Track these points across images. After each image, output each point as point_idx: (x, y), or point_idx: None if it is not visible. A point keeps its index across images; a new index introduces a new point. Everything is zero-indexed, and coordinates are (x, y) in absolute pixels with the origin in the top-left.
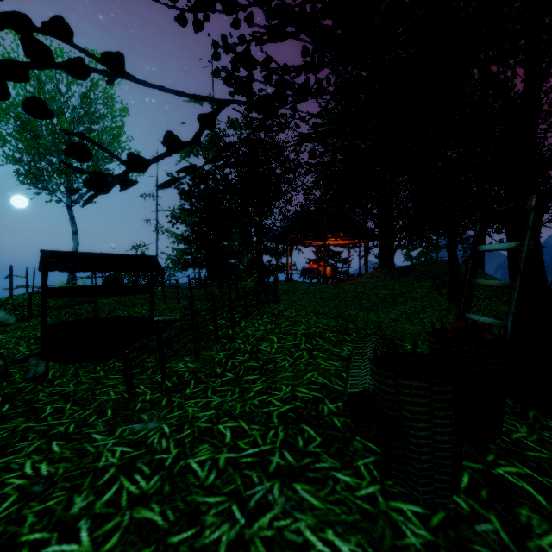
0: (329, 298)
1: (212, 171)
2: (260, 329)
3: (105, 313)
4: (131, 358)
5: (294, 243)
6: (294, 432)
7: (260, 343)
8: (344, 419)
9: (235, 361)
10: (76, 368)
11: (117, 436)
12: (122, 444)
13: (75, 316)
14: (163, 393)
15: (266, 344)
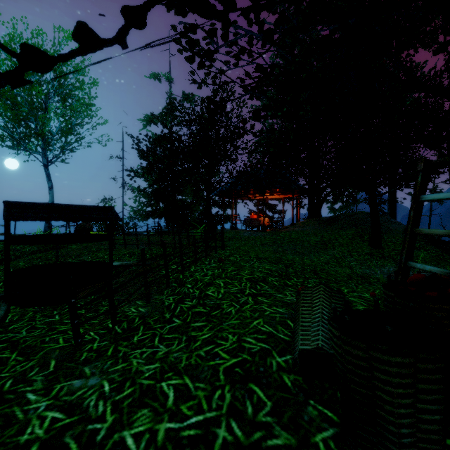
0: (268, 244)
1: (167, 134)
2: (208, 273)
3: (72, 258)
4: (79, 306)
5: (238, 198)
6: (242, 394)
7: (207, 288)
8: (294, 377)
9: (184, 307)
10: (34, 312)
11: (53, 397)
12: (54, 408)
13: (45, 260)
14: (111, 341)
15: (213, 289)
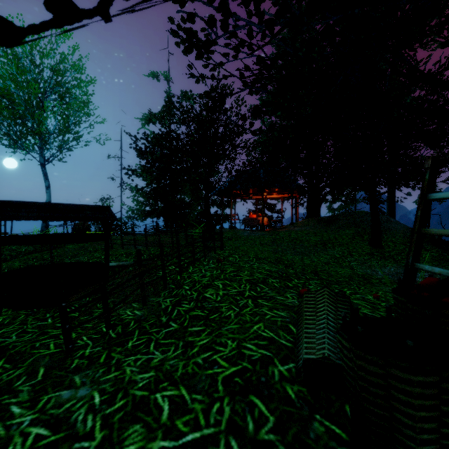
0: (267, 244)
1: (165, 132)
2: (207, 274)
3: (68, 258)
4: (70, 310)
5: (237, 197)
6: (242, 407)
7: (205, 290)
8: (298, 387)
9: (181, 310)
10: (26, 315)
11: (38, 410)
12: (40, 423)
13: (41, 260)
14: (104, 347)
15: (212, 291)
